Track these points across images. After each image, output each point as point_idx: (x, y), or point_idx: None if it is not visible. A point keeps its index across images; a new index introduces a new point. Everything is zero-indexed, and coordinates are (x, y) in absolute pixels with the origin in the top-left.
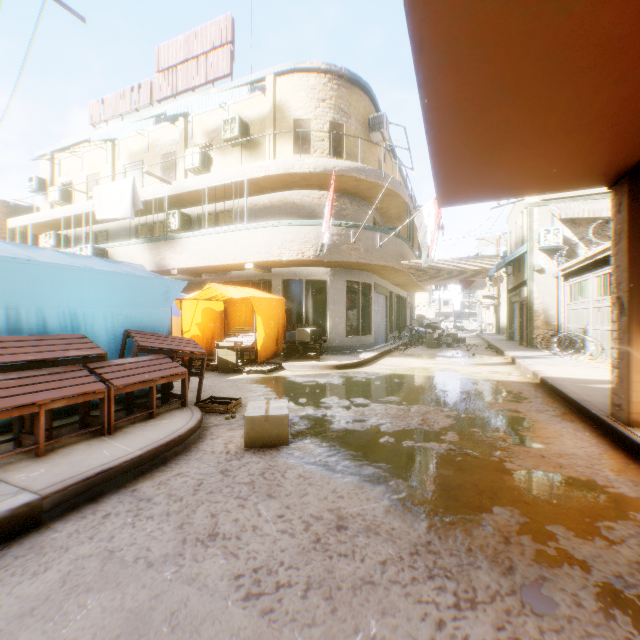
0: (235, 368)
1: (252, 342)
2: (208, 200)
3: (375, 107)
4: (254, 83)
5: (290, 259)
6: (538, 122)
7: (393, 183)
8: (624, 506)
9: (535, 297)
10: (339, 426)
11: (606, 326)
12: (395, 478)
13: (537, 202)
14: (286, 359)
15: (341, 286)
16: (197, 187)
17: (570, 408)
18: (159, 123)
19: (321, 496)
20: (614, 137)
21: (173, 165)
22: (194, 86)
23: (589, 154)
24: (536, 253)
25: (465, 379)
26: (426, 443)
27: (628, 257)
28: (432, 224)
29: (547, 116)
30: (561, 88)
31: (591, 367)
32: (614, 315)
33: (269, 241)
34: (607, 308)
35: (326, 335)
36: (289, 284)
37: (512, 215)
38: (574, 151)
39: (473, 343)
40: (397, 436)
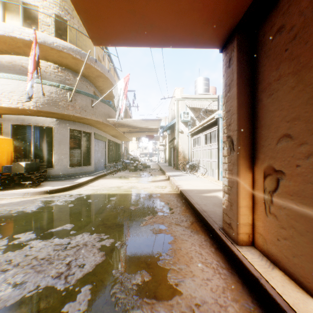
0: None
1: None
2: None
3: None
4: None
5: (11, 106)
6: None
7: (103, 69)
8: None
9: (179, 145)
10: None
11: (208, 159)
12: None
13: (180, 98)
14: (4, 188)
15: (66, 132)
16: None
17: (196, 215)
18: None
19: None
20: None
21: None
22: None
23: None
24: (180, 123)
25: (139, 194)
26: None
27: (238, 101)
28: (123, 94)
29: None
30: None
31: (203, 180)
32: (226, 150)
33: None
34: (208, 150)
35: (53, 166)
36: (19, 128)
37: (170, 105)
38: None
39: (154, 168)
40: None
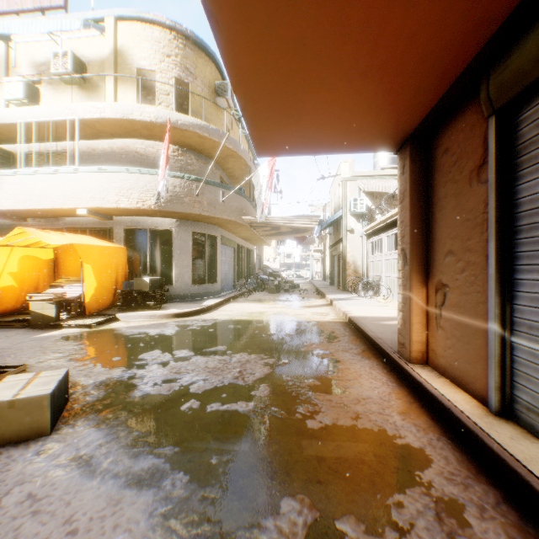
0: (54, 323)
1: (80, 293)
2: (36, 138)
3: (222, 76)
4: (92, 22)
5: (129, 207)
6: (335, 52)
7: (236, 145)
8: (412, 463)
9: (348, 251)
10: (141, 392)
11: (394, 274)
12: (175, 470)
13: (349, 177)
14: (123, 309)
15: (187, 237)
16: (17, 120)
17: (369, 345)
18: None
19: (38, 538)
20: (402, 91)
21: None
22: (19, 10)
23: (382, 110)
24: (349, 217)
25: (292, 321)
26: (233, 404)
27: (411, 213)
28: (267, 184)
29: (343, 44)
30: None
31: (384, 306)
32: (401, 264)
33: (105, 187)
34: (394, 260)
35: (172, 284)
36: (132, 233)
37: (333, 187)
38: (370, 103)
39: (305, 288)
40: (204, 398)
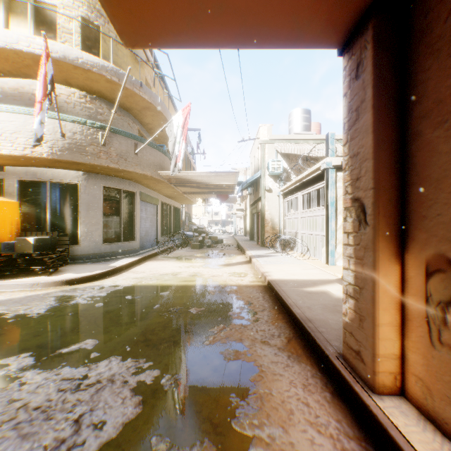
0: None
1: None
2: None
3: None
4: None
5: (14, 153)
6: None
7: (152, 97)
8: None
9: (266, 209)
10: None
11: (310, 231)
12: None
13: (268, 140)
14: (4, 276)
15: (97, 192)
16: None
17: (295, 326)
18: None
19: None
20: None
21: None
22: None
23: None
24: (267, 177)
25: (205, 287)
26: None
27: (376, 136)
28: (181, 134)
29: None
30: None
31: (303, 264)
32: (351, 224)
33: None
34: (311, 218)
35: (79, 243)
36: (29, 186)
37: (253, 151)
38: None
39: (228, 243)
40: None
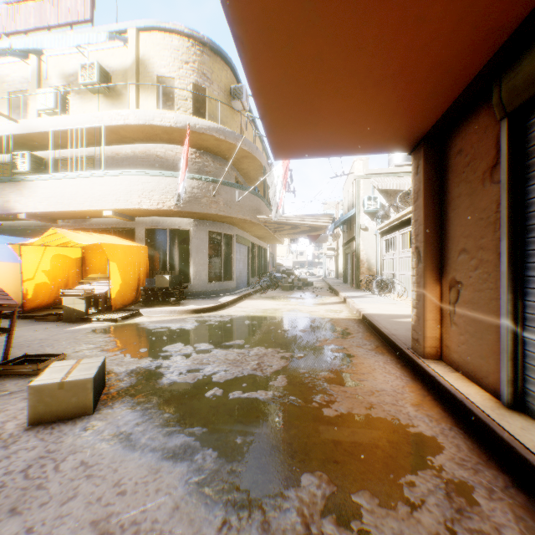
0: (84, 317)
1: (106, 289)
2: (65, 144)
3: (237, 79)
4: (116, 34)
5: (150, 208)
6: (350, 64)
7: (250, 147)
8: (424, 449)
9: (362, 249)
10: (169, 380)
11: (408, 272)
12: (205, 447)
13: (363, 175)
14: (145, 305)
15: (204, 236)
16: (49, 128)
17: (383, 341)
18: (5, 56)
19: (94, 496)
20: (415, 96)
21: (25, 104)
22: (50, 25)
23: (395, 114)
24: (362, 215)
25: (306, 318)
26: (253, 392)
27: (425, 212)
28: (281, 184)
29: (358, 57)
30: (368, 18)
31: (399, 304)
32: (414, 262)
33: (128, 189)
34: (409, 258)
35: (190, 281)
36: (153, 233)
37: (346, 185)
38: (383, 108)
39: (318, 286)
40: (226, 386)
